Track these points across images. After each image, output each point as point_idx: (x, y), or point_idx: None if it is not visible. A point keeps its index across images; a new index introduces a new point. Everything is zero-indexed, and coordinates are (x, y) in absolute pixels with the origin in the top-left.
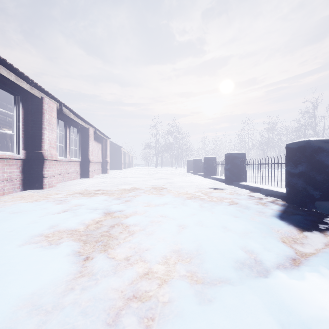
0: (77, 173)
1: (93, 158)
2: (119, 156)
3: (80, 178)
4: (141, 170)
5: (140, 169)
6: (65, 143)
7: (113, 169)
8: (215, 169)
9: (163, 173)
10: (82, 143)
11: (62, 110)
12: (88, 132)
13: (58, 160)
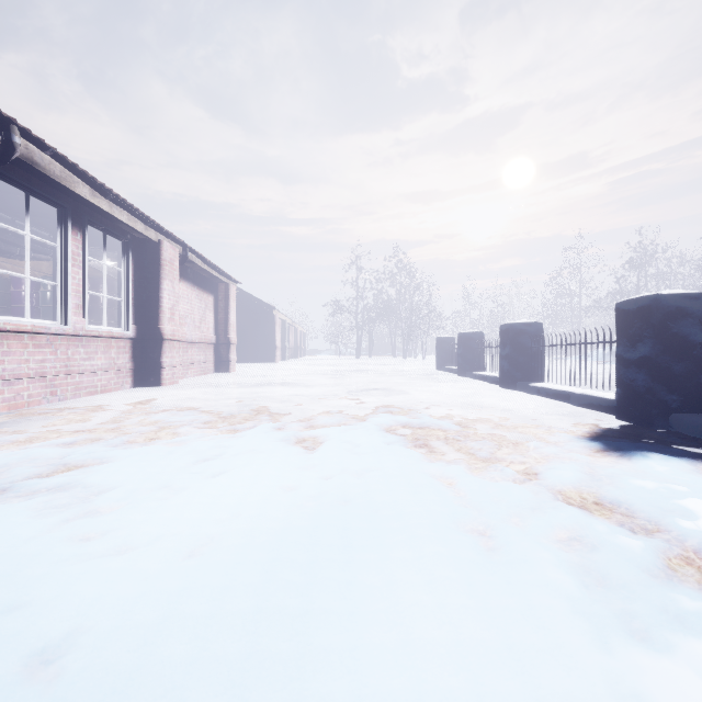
0: (120, 372)
1: (177, 330)
2: (268, 329)
3: (135, 387)
4: (320, 363)
5: (318, 362)
6: (62, 278)
7: (255, 361)
8: (538, 361)
9: (375, 372)
10: (141, 286)
11: (15, 148)
12: (159, 253)
13: (23, 330)
